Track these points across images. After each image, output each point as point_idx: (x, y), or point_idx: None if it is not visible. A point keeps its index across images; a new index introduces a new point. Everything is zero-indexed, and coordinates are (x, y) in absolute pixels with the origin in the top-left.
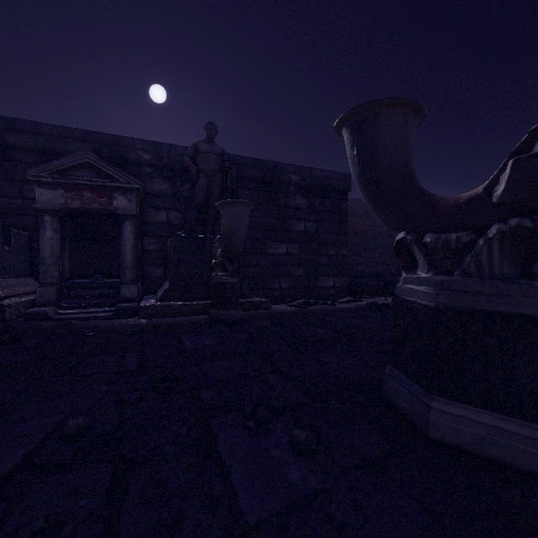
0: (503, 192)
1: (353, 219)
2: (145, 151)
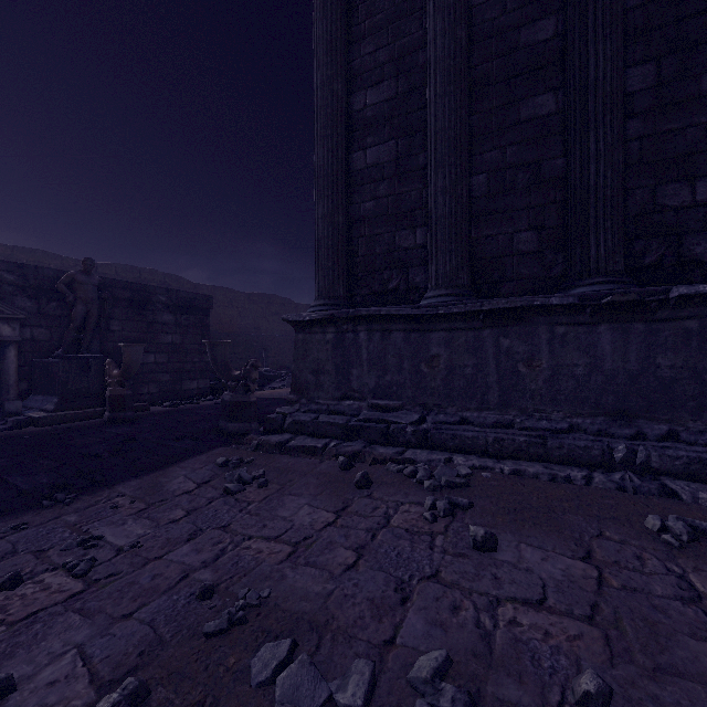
0: (242, 375)
1: (217, 309)
2: (8, 272)
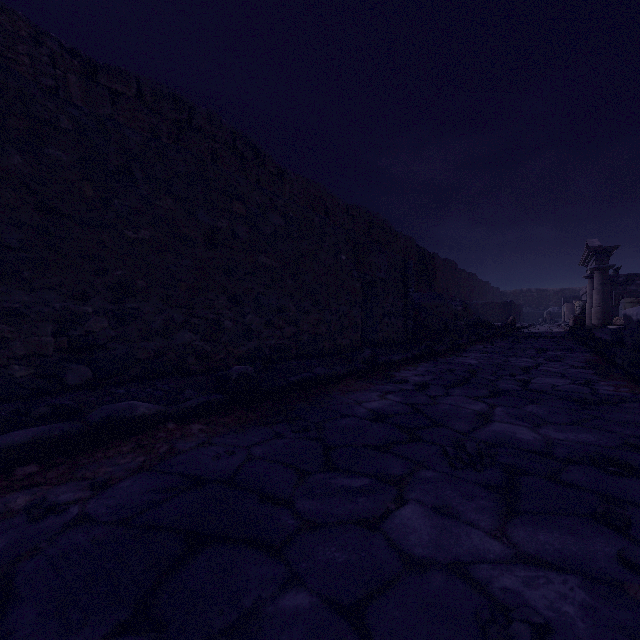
0: None
1: (481, 291)
2: None
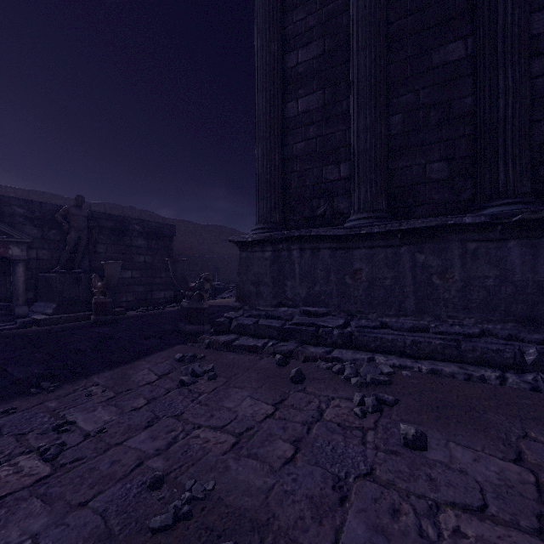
0: (197, 286)
1: (181, 237)
2: (19, 207)
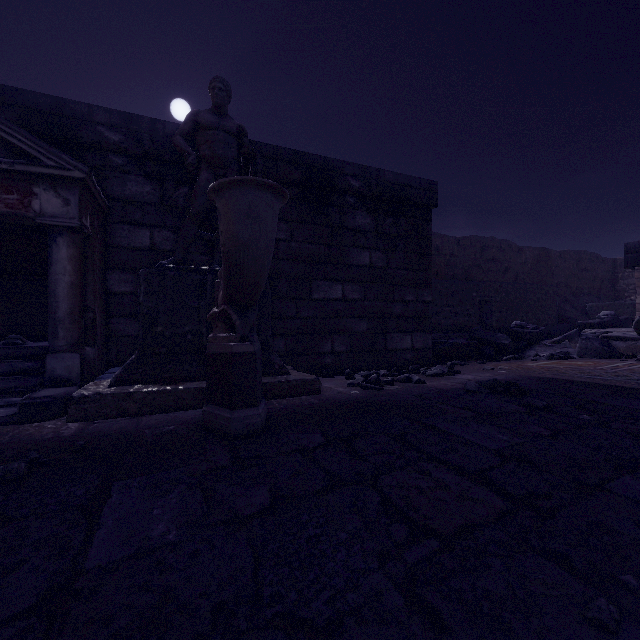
0: None
1: None
2: (110, 128)
